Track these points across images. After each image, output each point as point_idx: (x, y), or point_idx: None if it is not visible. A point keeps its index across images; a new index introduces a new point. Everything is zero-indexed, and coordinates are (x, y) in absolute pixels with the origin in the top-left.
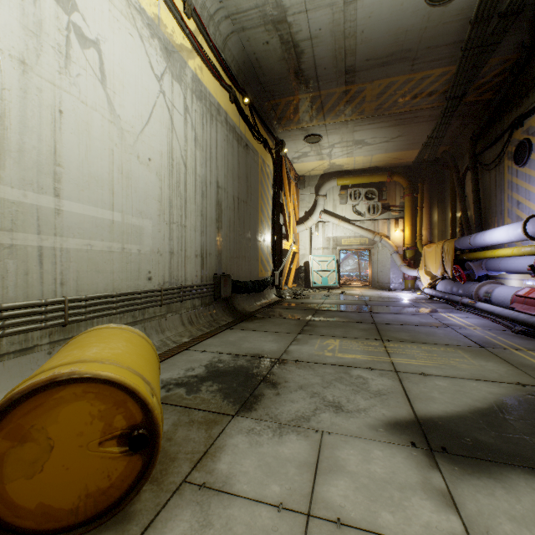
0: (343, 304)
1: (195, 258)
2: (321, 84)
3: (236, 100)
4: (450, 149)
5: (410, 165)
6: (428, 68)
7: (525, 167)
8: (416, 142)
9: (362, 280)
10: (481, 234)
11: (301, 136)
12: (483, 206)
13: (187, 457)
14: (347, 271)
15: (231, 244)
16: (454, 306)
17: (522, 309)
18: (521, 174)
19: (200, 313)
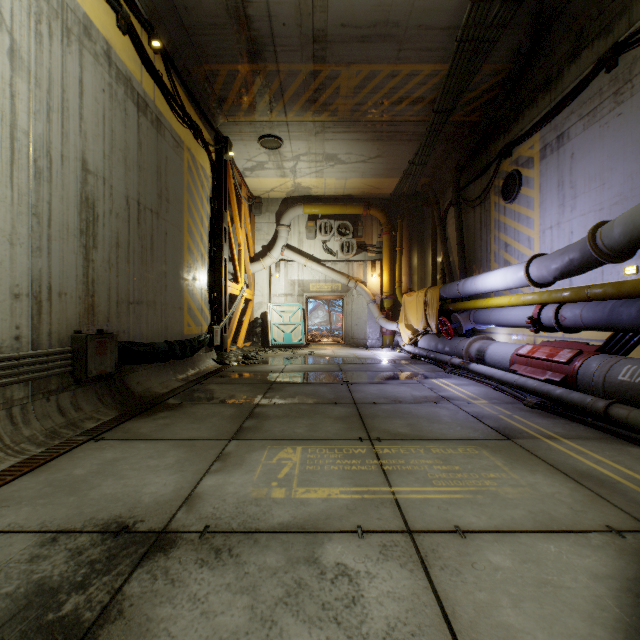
0: (310, 371)
1: (11, 301)
2: (279, 51)
3: (132, 32)
4: (431, 182)
5: (389, 198)
6: (417, 60)
7: (514, 203)
8: (397, 168)
9: (334, 335)
10: (471, 279)
11: (254, 136)
12: (467, 248)
13: None
14: (316, 324)
15: (120, 279)
16: (443, 368)
17: (526, 373)
18: (509, 211)
19: (27, 412)
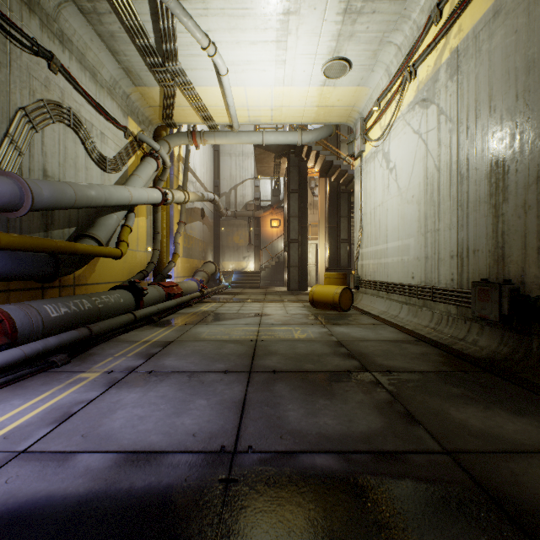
0: None
1: (450, 260)
2: None
3: None
4: None
5: None
6: None
7: None
8: None
9: None
10: None
11: None
12: None
13: (313, 311)
14: None
15: None
16: None
17: None
18: None
19: (454, 323)
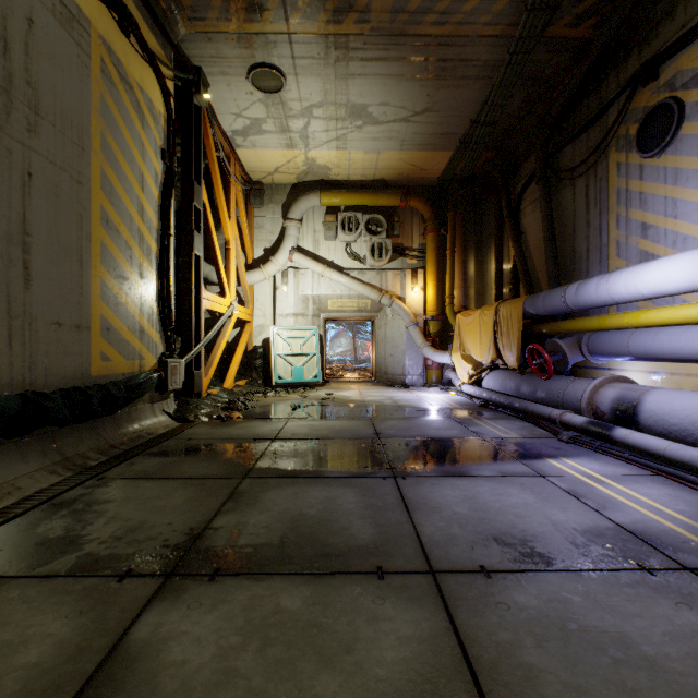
0: (324, 438)
1: None
2: None
3: None
4: (496, 158)
5: (435, 185)
6: None
7: (664, 155)
8: (451, 132)
9: (360, 369)
10: (598, 280)
11: (240, 65)
12: (559, 243)
13: None
14: (339, 354)
15: None
16: (549, 430)
17: None
18: (653, 170)
19: None
